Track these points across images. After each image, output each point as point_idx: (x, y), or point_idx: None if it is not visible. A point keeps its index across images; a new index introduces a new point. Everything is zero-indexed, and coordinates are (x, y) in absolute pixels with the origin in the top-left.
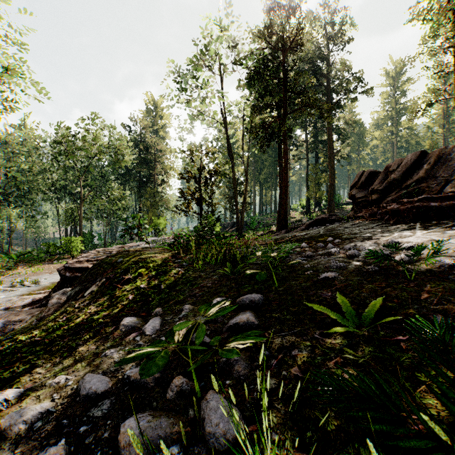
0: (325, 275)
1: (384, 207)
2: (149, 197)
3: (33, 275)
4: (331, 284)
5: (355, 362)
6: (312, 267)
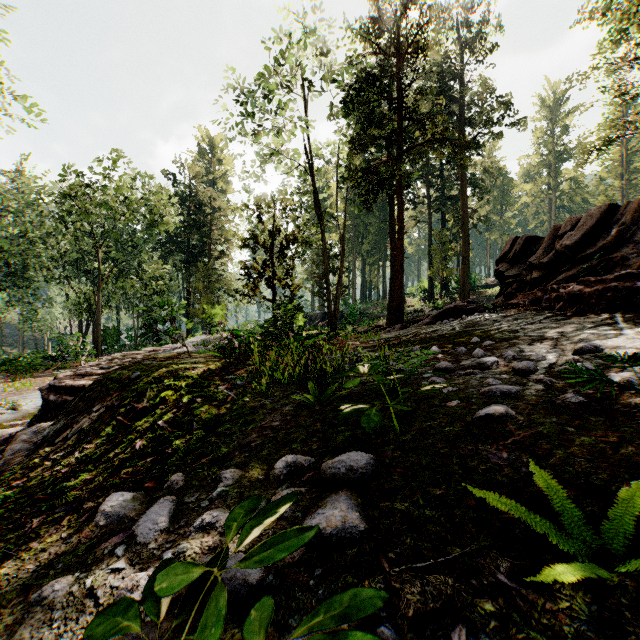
0: (488, 411)
1: (554, 290)
2: (202, 277)
3: (14, 394)
4: (502, 431)
5: None
6: (457, 392)
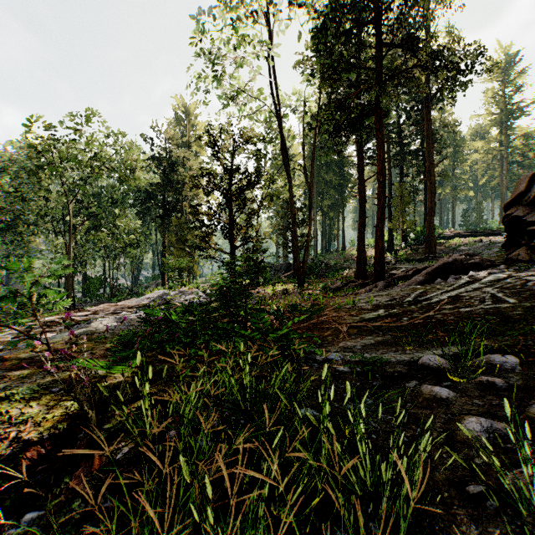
0: None
1: None
2: (174, 230)
3: None
4: None
5: None
6: None
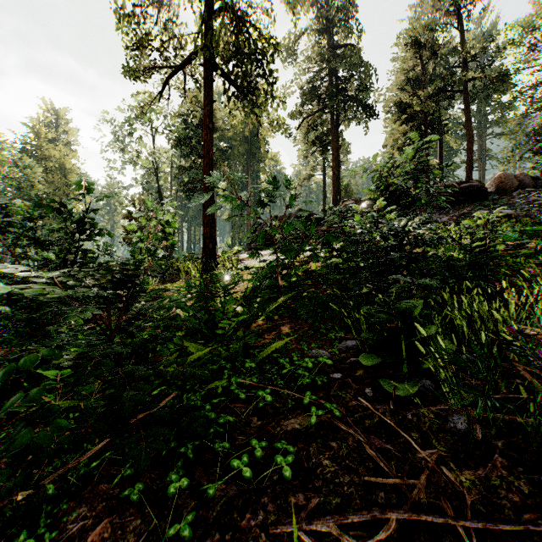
0: None
1: None
2: None
3: None
4: None
5: None
6: None
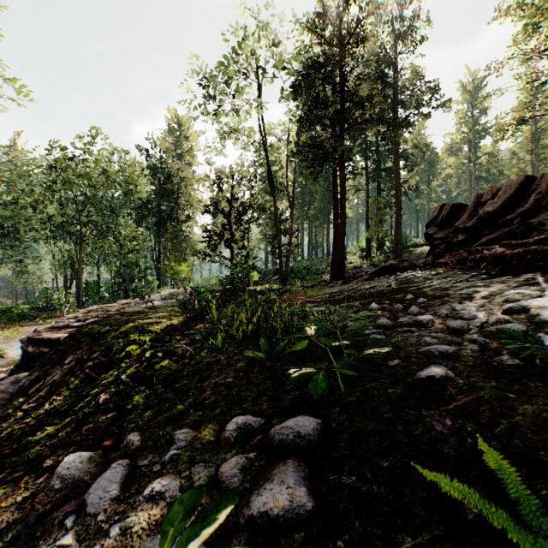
0: (428, 373)
1: (478, 252)
2: (170, 238)
3: (3, 342)
4: (444, 395)
5: None
6: (397, 351)
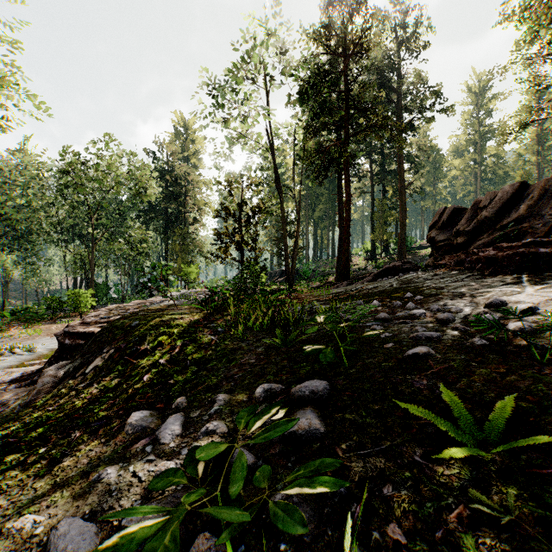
0: (414, 351)
1: (474, 254)
2: (178, 240)
3: (28, 339)
4: (424, 366)
5: (492, 517)
6: (392, 337)
